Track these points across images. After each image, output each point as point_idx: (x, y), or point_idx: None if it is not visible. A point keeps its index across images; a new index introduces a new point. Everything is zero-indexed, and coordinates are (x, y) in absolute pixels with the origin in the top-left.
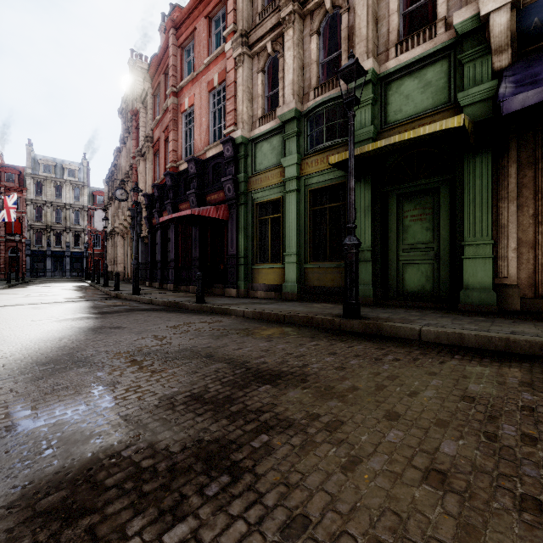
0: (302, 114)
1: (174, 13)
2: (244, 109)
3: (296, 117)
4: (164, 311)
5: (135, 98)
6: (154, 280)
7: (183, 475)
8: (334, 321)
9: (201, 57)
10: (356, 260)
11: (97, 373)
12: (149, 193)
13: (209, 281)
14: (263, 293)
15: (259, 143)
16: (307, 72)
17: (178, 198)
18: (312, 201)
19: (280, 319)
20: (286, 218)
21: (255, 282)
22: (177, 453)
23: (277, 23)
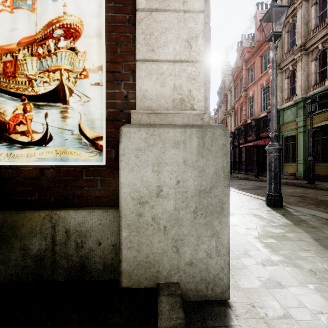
0: (306, 98)
1: (244, 51)
2: (278, 97)
3: (302, 100)
4: (243, 180)
5: (226, 90)
6: (235, 169)
7: (252, 189)
8: (302, 184)
9: (257, 73)
10: (312, 165)
11: (236, 185)
12: (233, 131)
13: (261, 170)
14: (287, 176)
15: (285, 110)
16: (309, 78)
17: (246, 135)
18: (313, 135)
19: (284, 183)
20: (298, 144)
21: (283, 171)
22: (251, 189)
23: (293, 59)
